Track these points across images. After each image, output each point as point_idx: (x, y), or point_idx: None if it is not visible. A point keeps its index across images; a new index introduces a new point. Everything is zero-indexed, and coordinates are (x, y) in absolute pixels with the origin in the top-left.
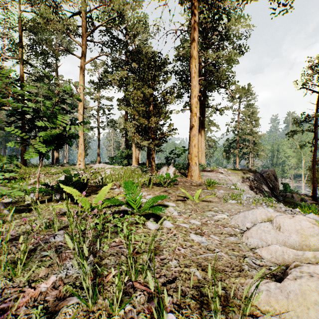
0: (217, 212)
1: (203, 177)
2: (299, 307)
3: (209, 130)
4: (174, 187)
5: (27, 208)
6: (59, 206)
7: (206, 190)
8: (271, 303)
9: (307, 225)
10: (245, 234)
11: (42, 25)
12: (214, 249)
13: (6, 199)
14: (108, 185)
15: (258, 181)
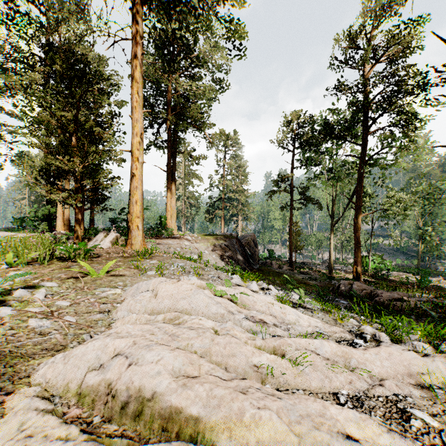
0: (116, 288)
1: (160, 246)
2: (71, 369)
3: (190, 184)
4: (89, 261)
5: None
6: None
7: (134, 261)
8: (46, 375)
9: (186, 288)
10: (117, 307)
11: None
12: (49, 332)
13: None
14: None
15: (231, 248)
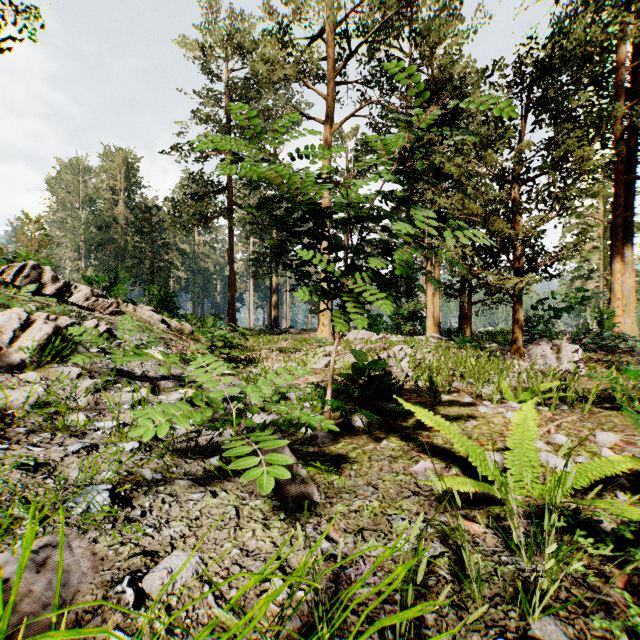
0: None
1: None
2: None
3: None
4: None
5: (322, 452)
6: (445, 480)
7: None
8: None
9: None
10: None
11: (265, 76)
12: None
13: (262, 415)
14: (523, 410)
15: None
